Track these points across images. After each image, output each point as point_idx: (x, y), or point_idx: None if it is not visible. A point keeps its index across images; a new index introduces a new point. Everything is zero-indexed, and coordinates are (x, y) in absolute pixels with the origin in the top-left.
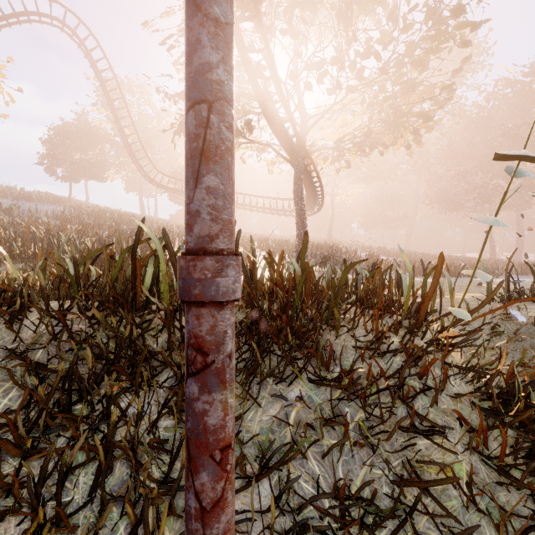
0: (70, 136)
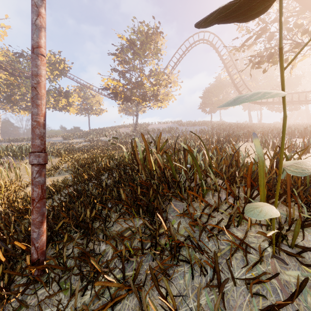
0: (210, 91)
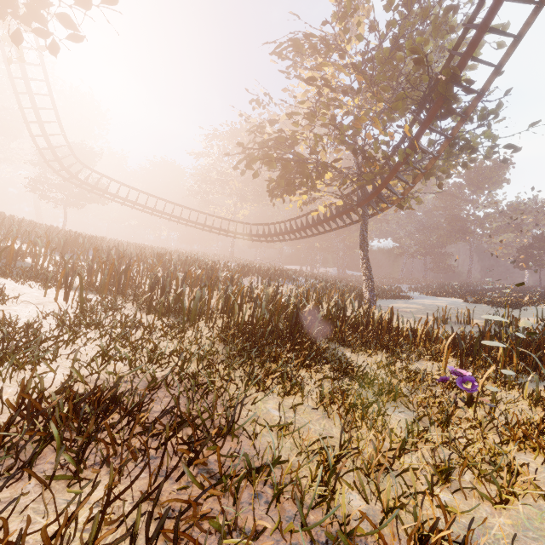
0: None
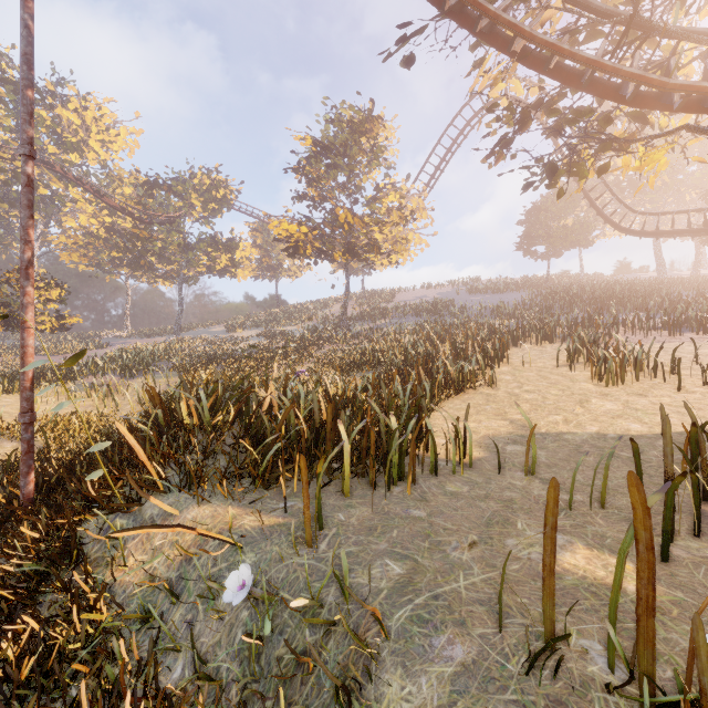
0: (543, 206)
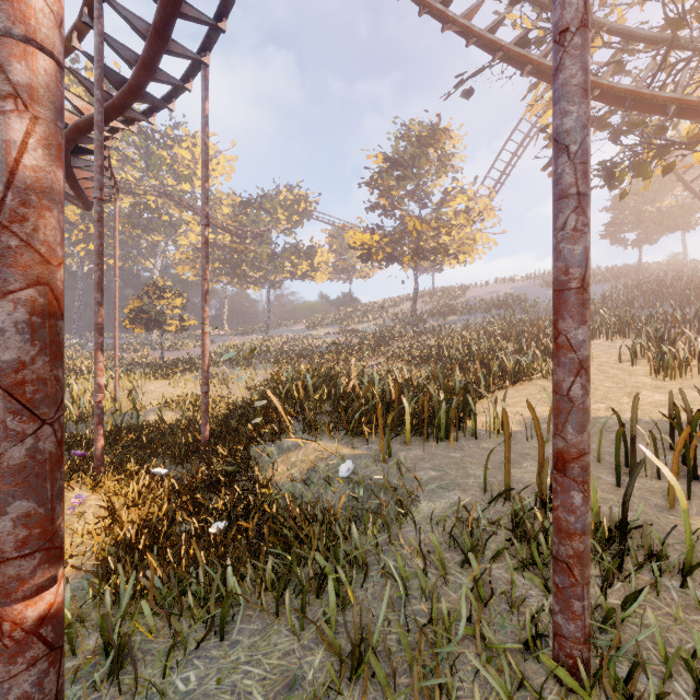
0: (632, 190)
